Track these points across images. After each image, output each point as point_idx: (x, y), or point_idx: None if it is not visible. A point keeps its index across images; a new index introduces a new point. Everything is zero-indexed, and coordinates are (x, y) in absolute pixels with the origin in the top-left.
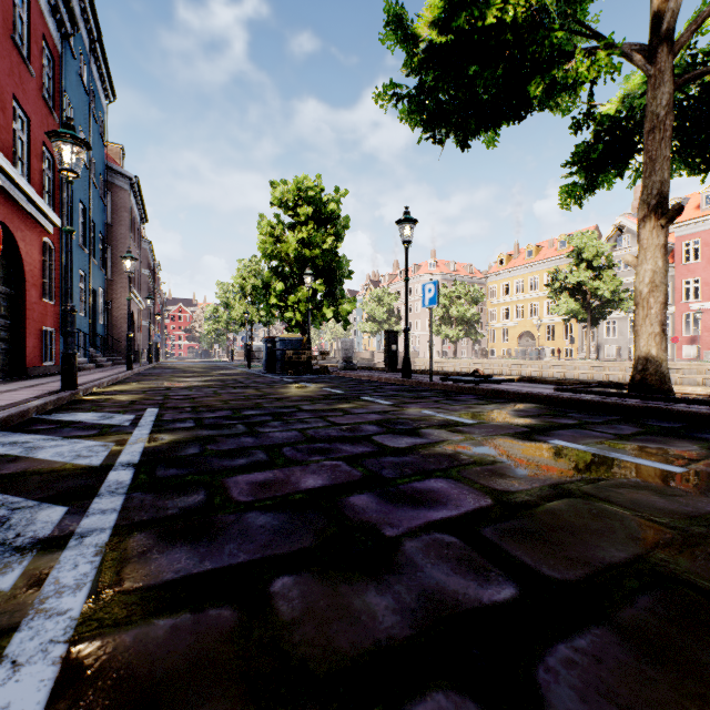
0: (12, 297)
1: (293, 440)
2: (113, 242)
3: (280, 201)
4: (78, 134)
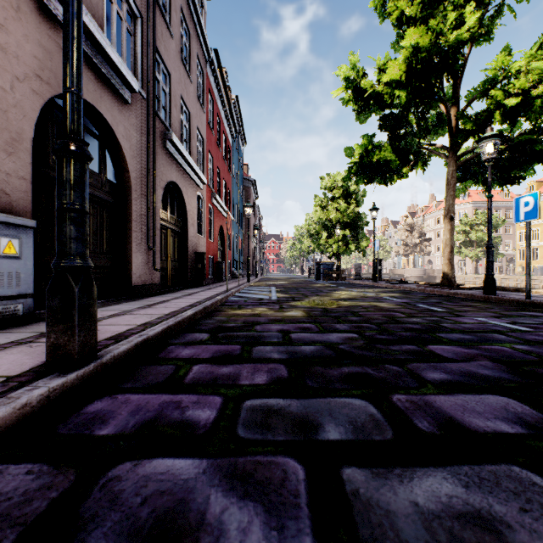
0: (221, 250)
1: (304, 290)
2: (245, 215)
3: (325, 187)
4: (235, 174)
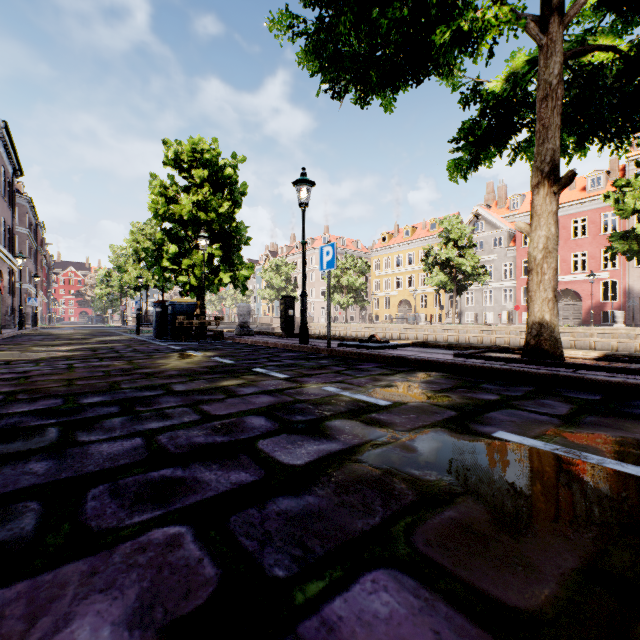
0: None
1: (122, 463)
2: None
3: (173, 161)
4: None
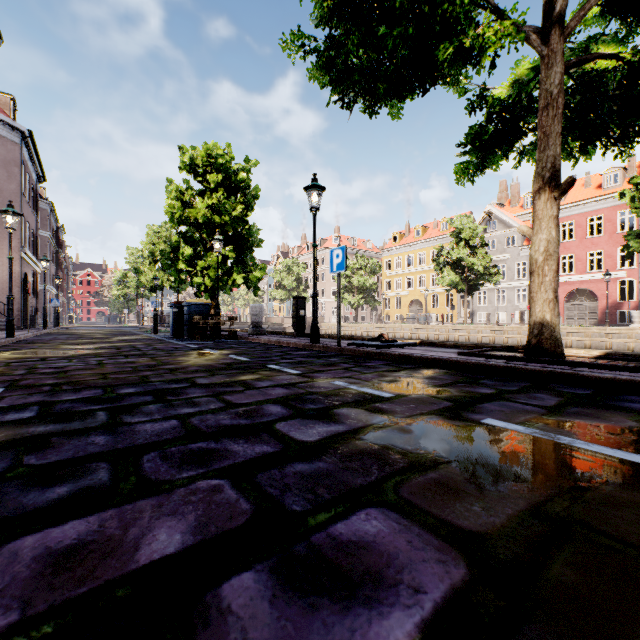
0: None
1: (165, 438)
2: (0, 198)
3: (189, 166)
4: None
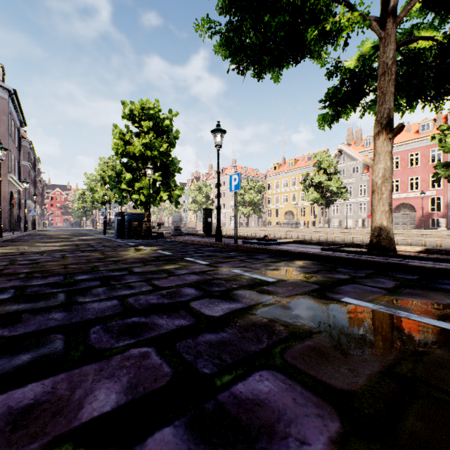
0: None
1: (108, 314)
2: None
3: (129, 116)
4: None
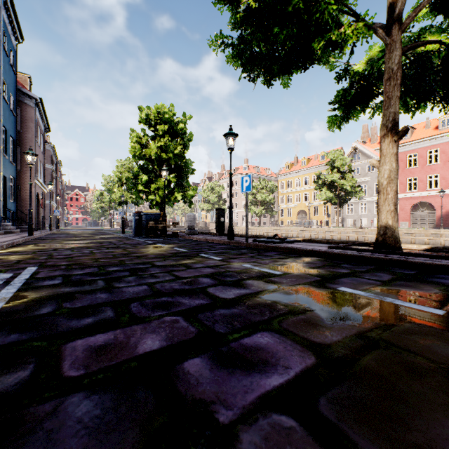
0: None
1: (141, 295)
2: (22, 143)
3: (145, 120)
4: None
